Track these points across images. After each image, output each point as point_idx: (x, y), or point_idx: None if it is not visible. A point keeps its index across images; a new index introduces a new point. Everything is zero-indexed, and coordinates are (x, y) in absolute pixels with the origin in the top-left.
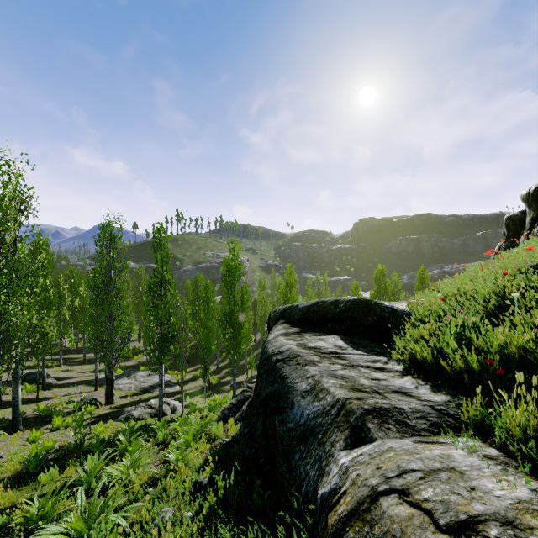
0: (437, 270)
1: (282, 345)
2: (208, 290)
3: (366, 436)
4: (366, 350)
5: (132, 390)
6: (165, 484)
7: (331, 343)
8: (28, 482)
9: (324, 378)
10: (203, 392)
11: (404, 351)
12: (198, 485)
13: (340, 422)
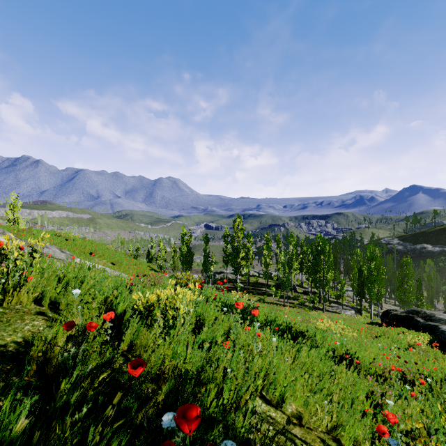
0: None
1: None
2: None
3: None
4: None
5: None
6: None
7: None
8: None
9: None
10: None
11: None
12: None
13: None
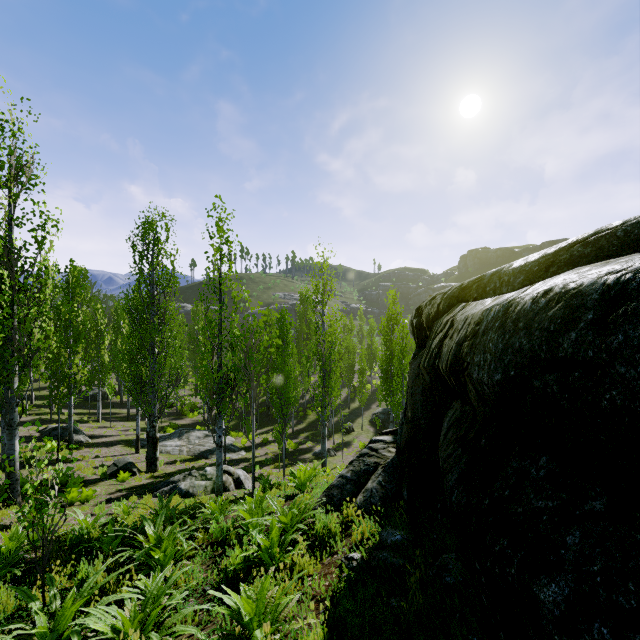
0: None
1: None
2: (283, 322)
3: None
4: None
5: (183, 454)
6: None
7: None
8: None
9: None
10: (276, 462)
11: None
12: None
13: None
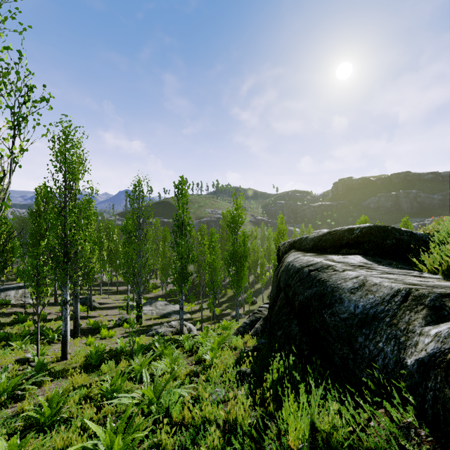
0: (417, 223)
1: (310, 260)
2: (213, 236)
3: (449, 314)
4: (392, 266)
5: (154, 315)
6: (207, 374)
7: (355, 260)
8: (92, 370)
9: (370, 278)
10: (209, 320)
11: (439, 264)
12: (243, 373)
13: (410, 306)
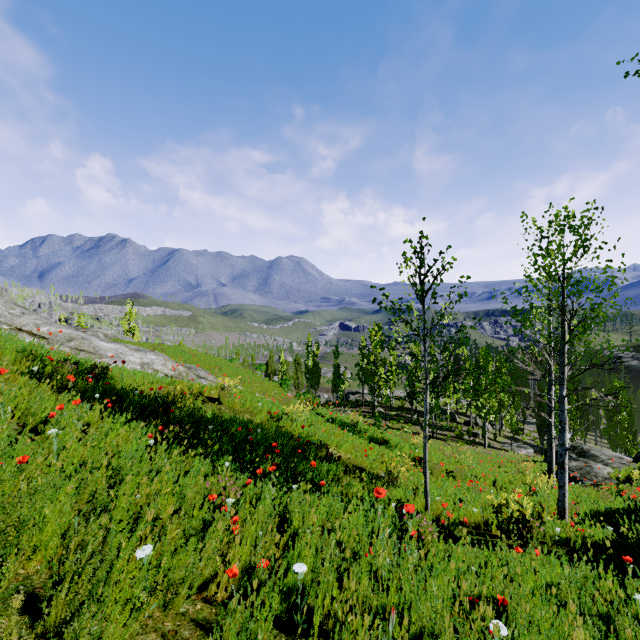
0: None
1: None
2: None
3: None
4: None
5: None
6: None
7: None
8: None
9: None
10: None
11: None
12: None
13: None
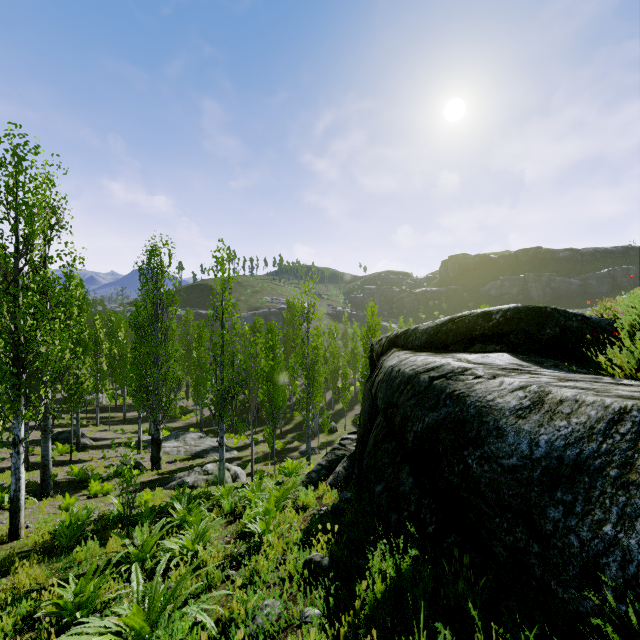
0: None
1: (429, 361)
2: (272, 334)
3: None
4: (561, 369)
5: (181, 454)
6: (253, 565)
7: (502, 360)
8: (60, 558)
9: (551, 388)
10: (266, 459)
11: None
12: (315, 566)
13: None
